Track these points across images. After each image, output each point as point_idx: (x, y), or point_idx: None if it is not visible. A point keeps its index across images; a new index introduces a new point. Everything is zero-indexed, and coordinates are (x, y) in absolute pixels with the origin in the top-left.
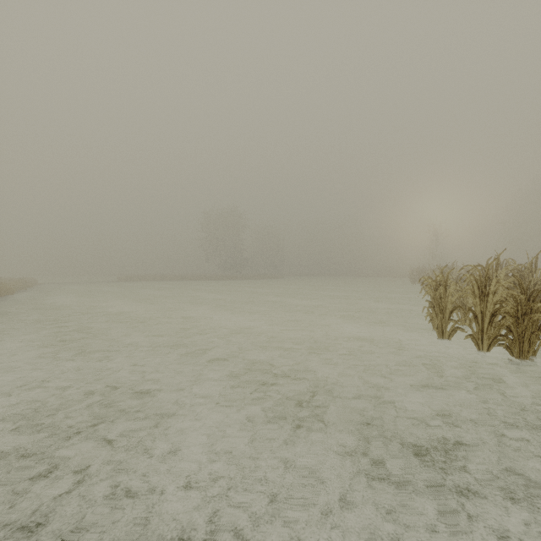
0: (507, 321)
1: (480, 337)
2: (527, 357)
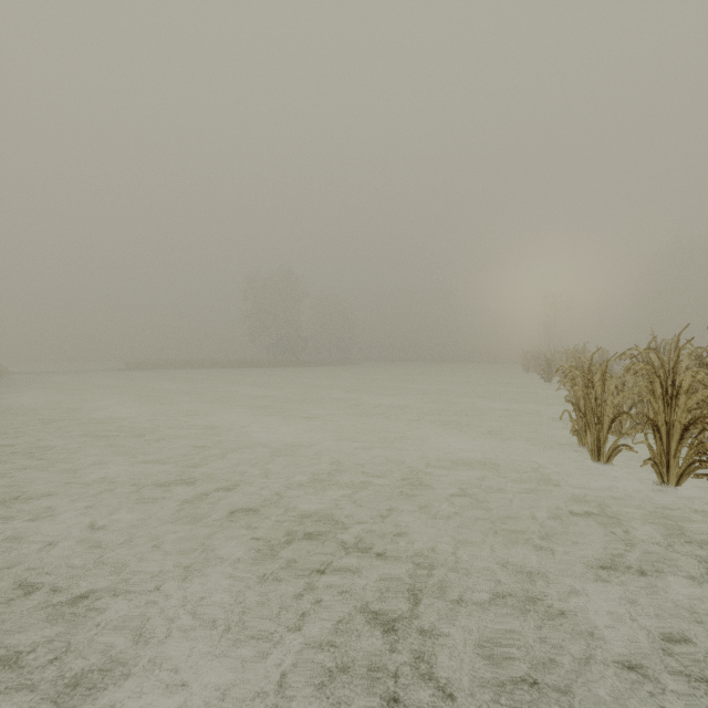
0: None
1: (664, 463)
2: None
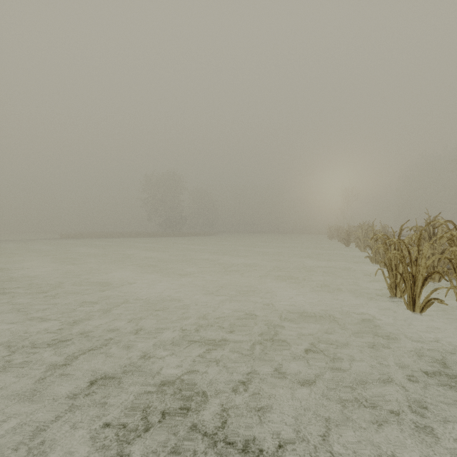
0: None
1: None
2: None
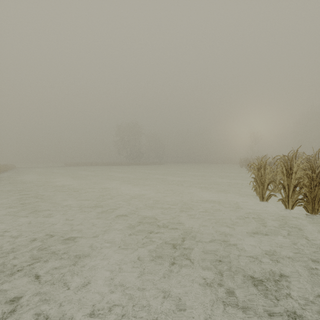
0: (304, 190)
1: (287, 200)
2: (317, 213)
